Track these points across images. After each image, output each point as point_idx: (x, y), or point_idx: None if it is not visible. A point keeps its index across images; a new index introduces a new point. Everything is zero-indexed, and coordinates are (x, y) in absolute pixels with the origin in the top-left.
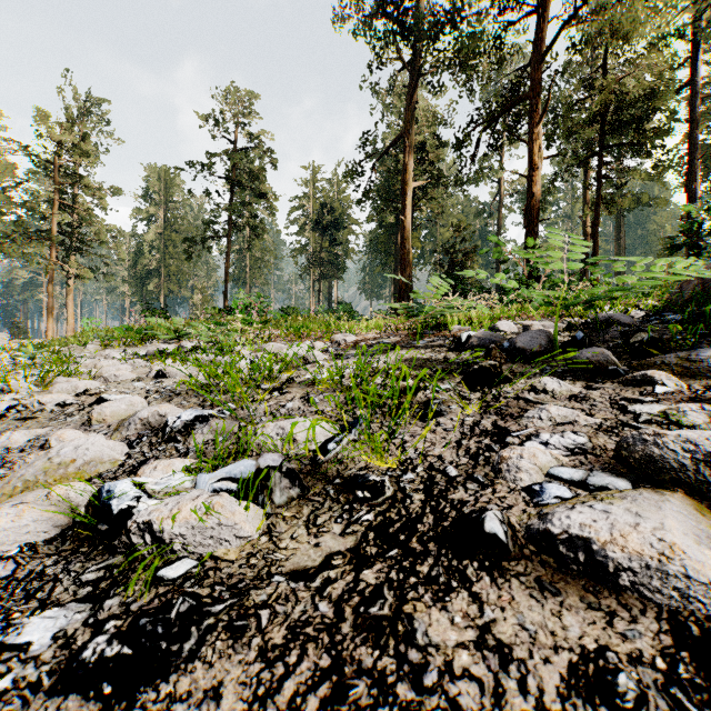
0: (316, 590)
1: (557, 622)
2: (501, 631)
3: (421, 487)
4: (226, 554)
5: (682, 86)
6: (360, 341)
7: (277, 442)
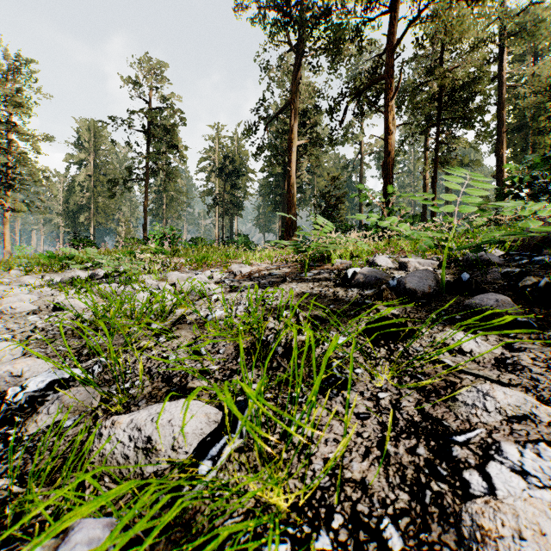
0: None
1: None
2: None
3: None
4: None
5: (494, 78)
6: (254, 272)
7: (128, 452)
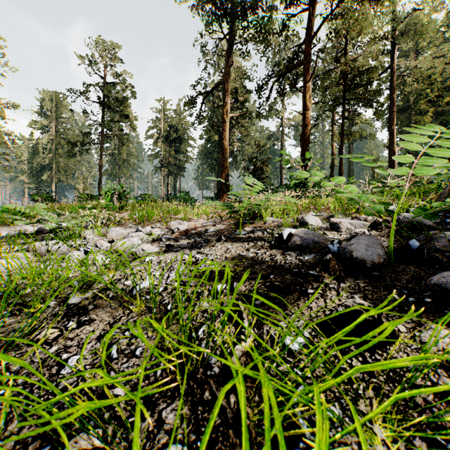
0: None
1: None
2: None
3: None
4: None
5: (387, 68)
6: (191, 229)
7: None
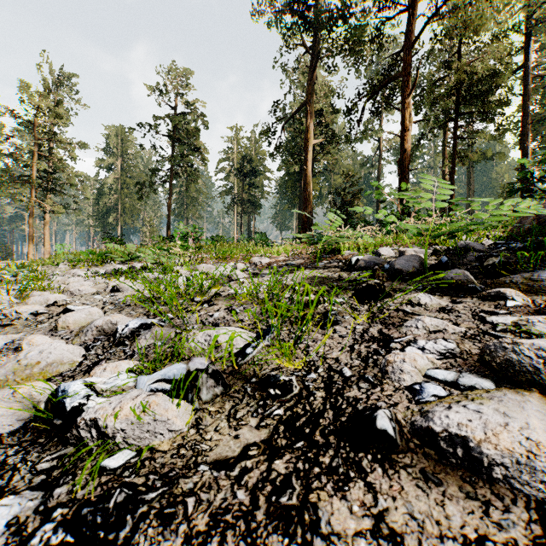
0: (234, 479)
1: (441, 511)
2: (393, 519)
3: (322, 385)
4: (160, 446)
5: (517, 68)
6: (272, 263)
7: (205, 347)
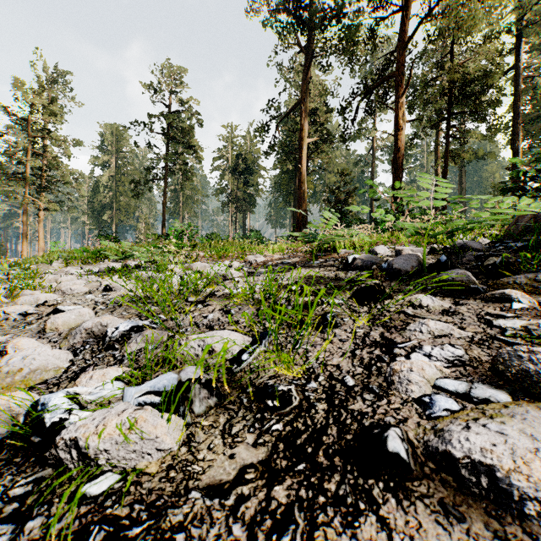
0: (230, 509)
1: None
2: None
3: (323, 396)
4: (147, 467)
5: (508, 69)
6: (268, 261)
7: (198, 353)
